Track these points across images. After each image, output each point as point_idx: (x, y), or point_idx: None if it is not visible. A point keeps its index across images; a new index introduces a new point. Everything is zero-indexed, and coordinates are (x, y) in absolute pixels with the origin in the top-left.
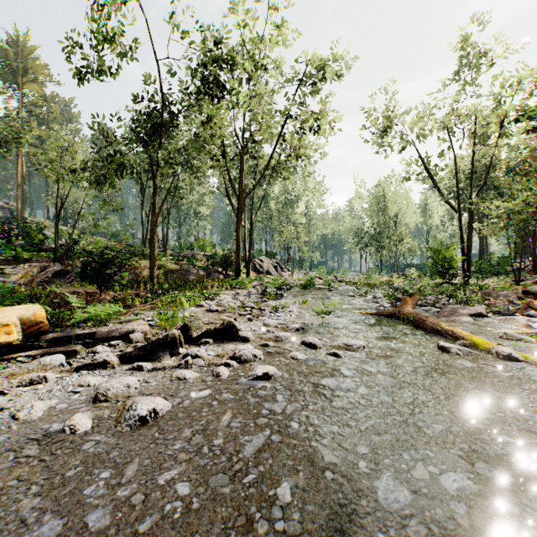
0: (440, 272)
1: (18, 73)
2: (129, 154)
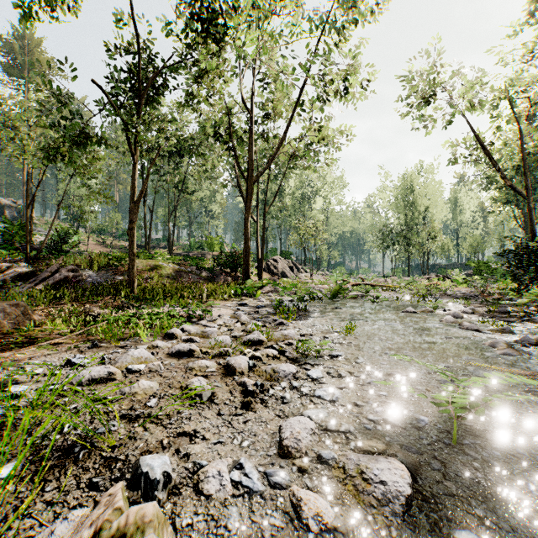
0: (514, 274)
1: (23, 67)
2: None
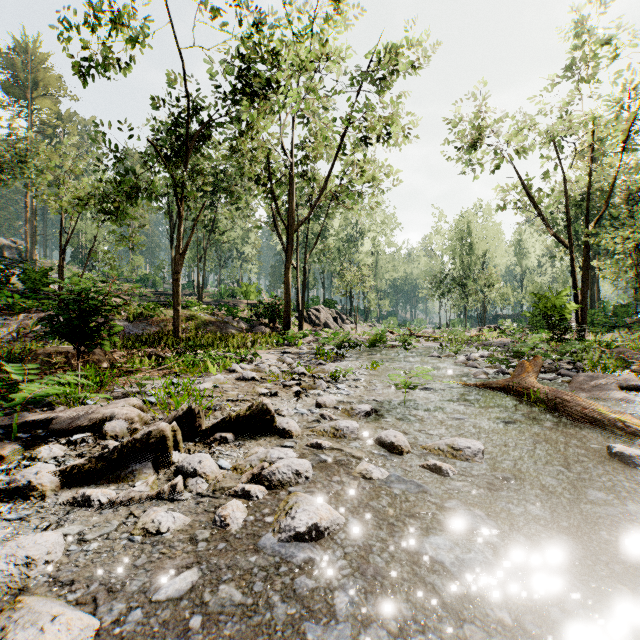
0: (548, 324)
1: (26, 86)
2: (156, 180)
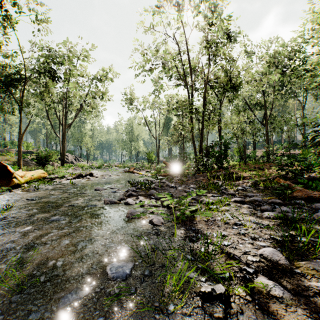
0: (148, 161)
1: None
2: None
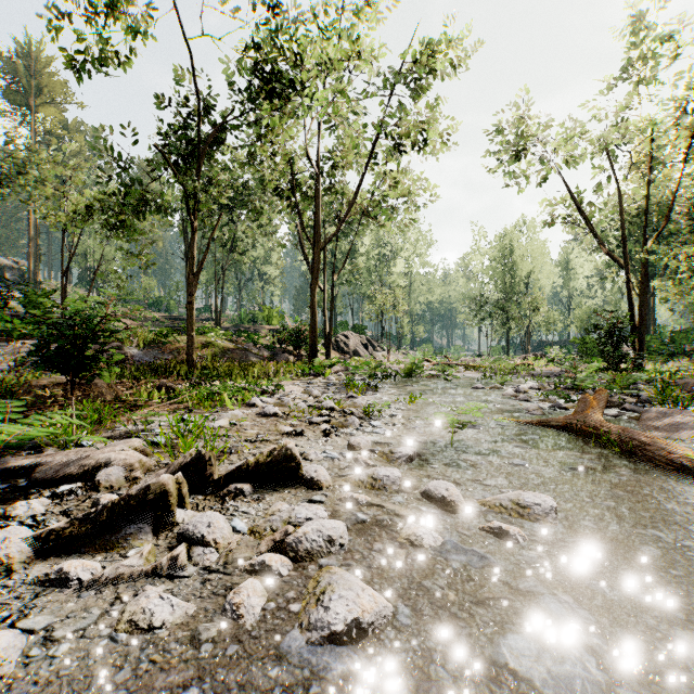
0: (603, 352)
1: (29, 92)
2: (170, 194)
